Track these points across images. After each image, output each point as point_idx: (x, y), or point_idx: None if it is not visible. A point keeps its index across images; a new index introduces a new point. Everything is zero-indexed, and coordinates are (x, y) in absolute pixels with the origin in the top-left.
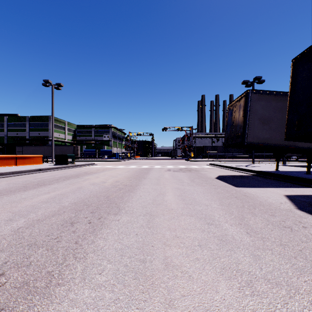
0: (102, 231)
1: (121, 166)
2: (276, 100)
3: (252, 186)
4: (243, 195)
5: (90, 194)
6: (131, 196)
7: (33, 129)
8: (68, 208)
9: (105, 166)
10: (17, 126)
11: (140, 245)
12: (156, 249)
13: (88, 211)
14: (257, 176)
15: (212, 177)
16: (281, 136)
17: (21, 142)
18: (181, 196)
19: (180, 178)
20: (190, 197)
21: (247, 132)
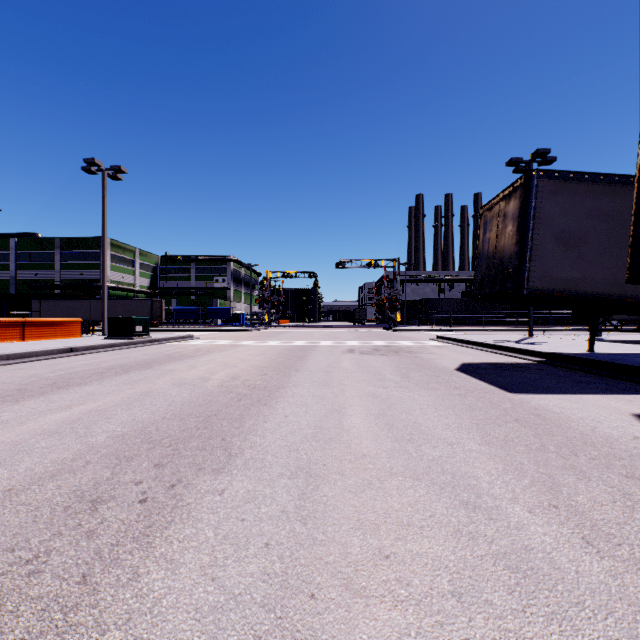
0: (170, 531)
1: (249, 342)
2: (594, 194)
3: (547, 391)
4: (532, 415)
5: (167, 411)
6: (264, 417)
7: (69, 265)
8: (101, 451)
9: (214, 343)
10: (36, 260)
11: (275, 591)
12: (324, 612)
13: (150, 461)
14: (549, 366)
15: (448, 367)
16: (605, 275)
17: (44, 291)
18: (382, 416)
19: (376, 370)
20: (405, 420)
21: (529, 267)
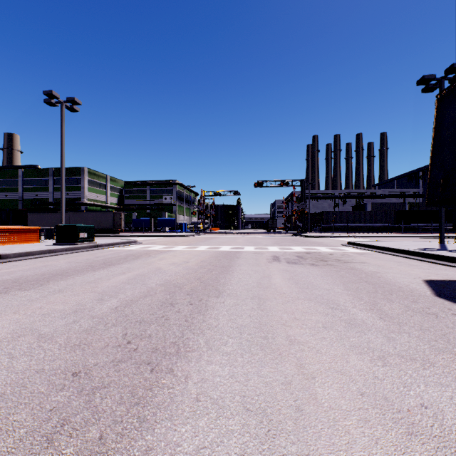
0: None
1: (180, 247)
2: None
3: None
4: None
5: None
6: None
7: (59, 187)
8: None
9: (150, 248)
10: (36, 184)
11: None
12: None
13: None
14: None
15: (417, 289)
16: None
17: (42, 207)
18: None
19: (325, 296)
20: None
21: None
